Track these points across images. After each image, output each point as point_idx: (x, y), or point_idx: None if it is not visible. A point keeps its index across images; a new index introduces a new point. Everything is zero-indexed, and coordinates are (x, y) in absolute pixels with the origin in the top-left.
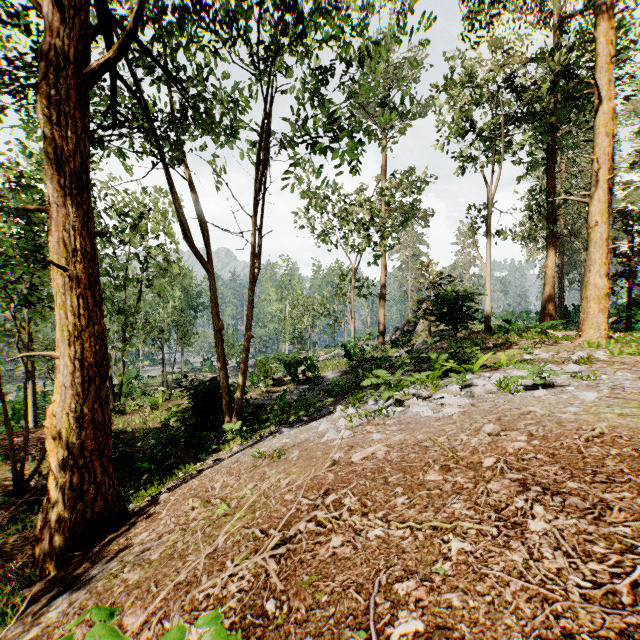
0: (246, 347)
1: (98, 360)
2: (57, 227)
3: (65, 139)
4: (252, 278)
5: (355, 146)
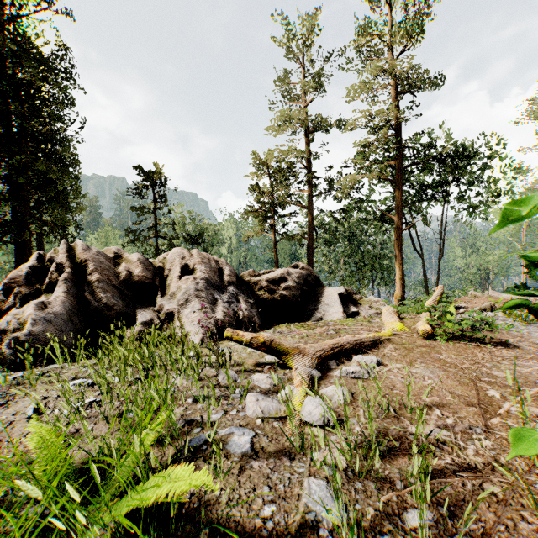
0: (437, 285)
1: (404, 284)
2: (397, 259)
3: (399, 243)
4: (439, 259)
5: (487, 206)
